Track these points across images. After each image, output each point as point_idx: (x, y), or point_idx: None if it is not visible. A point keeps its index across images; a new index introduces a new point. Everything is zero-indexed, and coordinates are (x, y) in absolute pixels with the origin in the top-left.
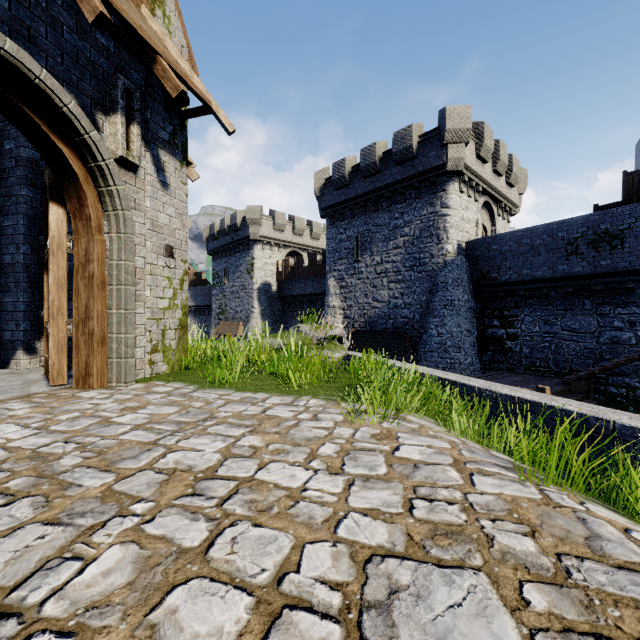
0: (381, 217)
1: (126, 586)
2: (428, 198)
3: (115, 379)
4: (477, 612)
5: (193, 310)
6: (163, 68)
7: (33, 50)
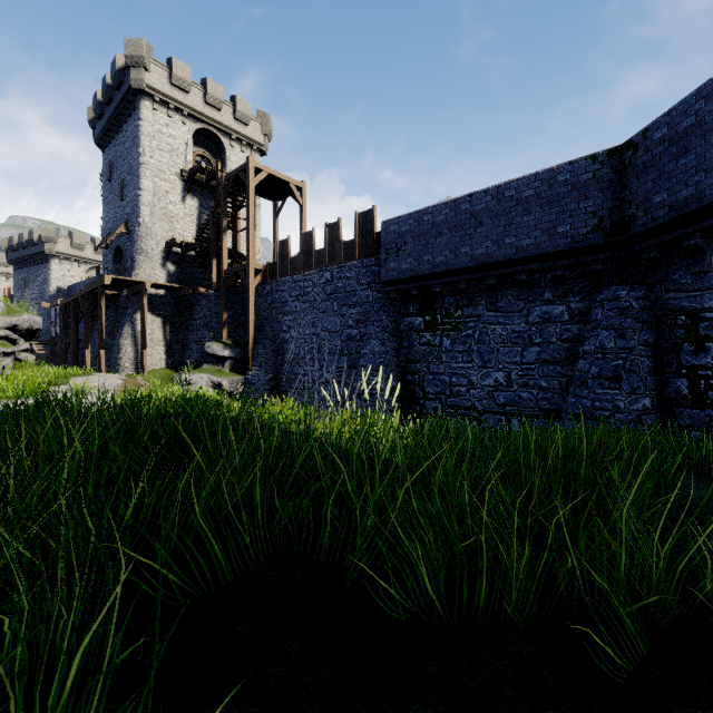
0: (32, 270)
1: None
2: (46, 264)
3: None
4: None
5: None
6: None
7: None
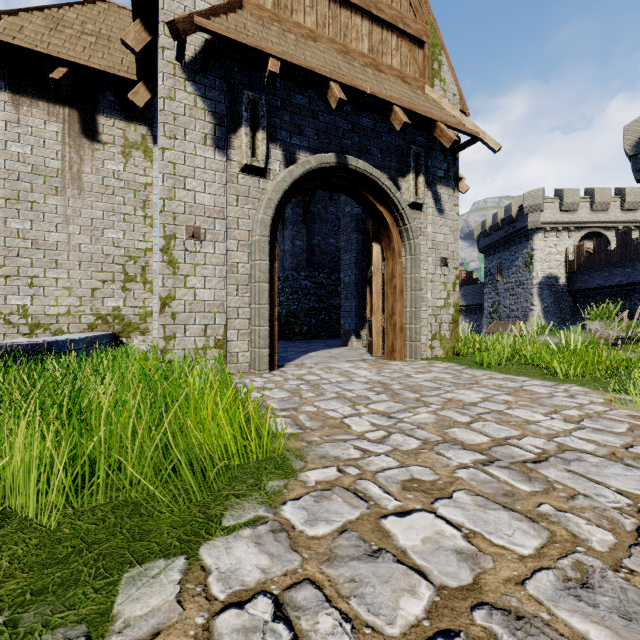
0: None
1: (433, 422)
2: None
3: (408, 356)
4: (637, 480)
5: (463, 309)
6: (440, 130)
7: (368, 158)
